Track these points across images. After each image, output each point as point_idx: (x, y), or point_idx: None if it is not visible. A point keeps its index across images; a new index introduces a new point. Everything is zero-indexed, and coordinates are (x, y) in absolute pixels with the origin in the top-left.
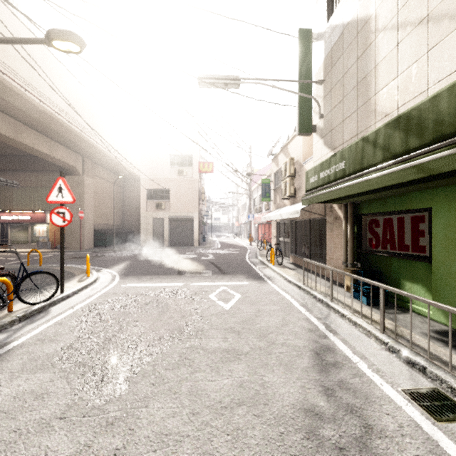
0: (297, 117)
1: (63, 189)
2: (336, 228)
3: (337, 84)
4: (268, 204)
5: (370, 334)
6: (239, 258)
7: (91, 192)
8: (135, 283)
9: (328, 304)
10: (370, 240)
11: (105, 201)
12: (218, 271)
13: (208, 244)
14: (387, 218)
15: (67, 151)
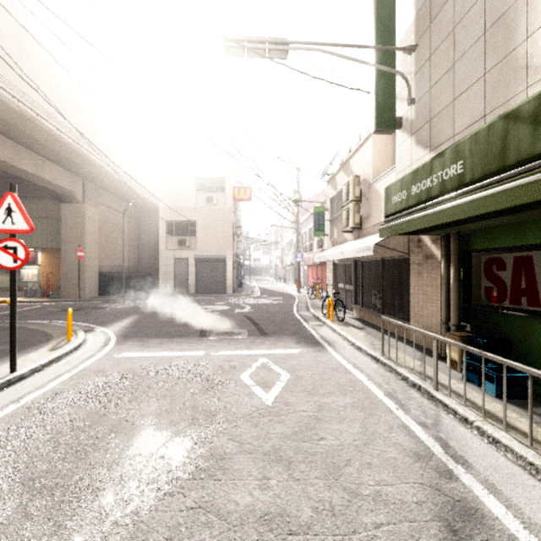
0: (373, 106)
1: (13, 210)
2: (428, 271)
3: (442, 44)
4: (321, 240)
5: (537, 471)
6: (285, 310)
7: (95, 224)
8: (135, 351)
9: (433, 395)
10: (487, 290)
11: (114, 237)
12: (256, 331)
13: (245, 290)
14: (521, 255)
15: (61, 171)
